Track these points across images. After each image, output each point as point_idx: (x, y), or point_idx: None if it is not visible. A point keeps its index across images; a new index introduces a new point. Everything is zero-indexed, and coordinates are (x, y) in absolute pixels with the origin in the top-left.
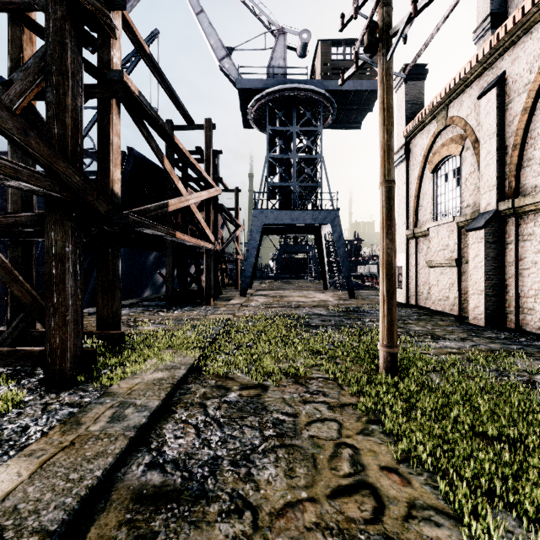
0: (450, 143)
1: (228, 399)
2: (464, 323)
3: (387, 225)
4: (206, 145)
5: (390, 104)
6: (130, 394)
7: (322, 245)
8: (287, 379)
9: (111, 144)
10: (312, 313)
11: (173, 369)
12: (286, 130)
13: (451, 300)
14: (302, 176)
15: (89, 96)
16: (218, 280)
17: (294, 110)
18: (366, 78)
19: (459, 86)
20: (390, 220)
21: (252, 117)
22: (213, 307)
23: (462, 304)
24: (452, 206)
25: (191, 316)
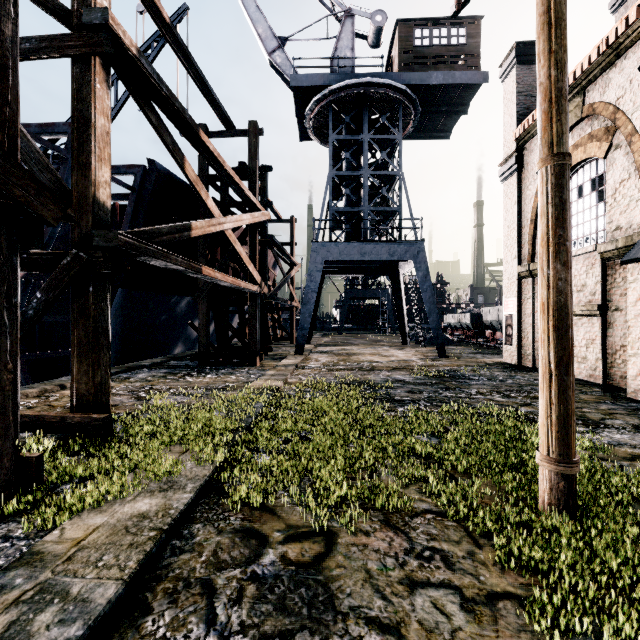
0: (589, 142)
1: (259, 570)
2: (620, 398)
3: (557, 237)
4: (250, 156)
5: (561, 12)
6: (70, 559)
7: (400, 289)
8: (369, 514)
9: (93, 127)
10: (393, 379)
11: (172, 489)
12: (354, 139)
13: (591, 363)
14: (375, 199)
15: (59, 53)
16: (269, 333)
17: (365, 114)
18: (460, 69)
19: (605, 57)
20: (562, 227)
21: (311, 125)
22: (259, 369)
23: (609, 368)
24: (590, 230)
25: (228, 383)
